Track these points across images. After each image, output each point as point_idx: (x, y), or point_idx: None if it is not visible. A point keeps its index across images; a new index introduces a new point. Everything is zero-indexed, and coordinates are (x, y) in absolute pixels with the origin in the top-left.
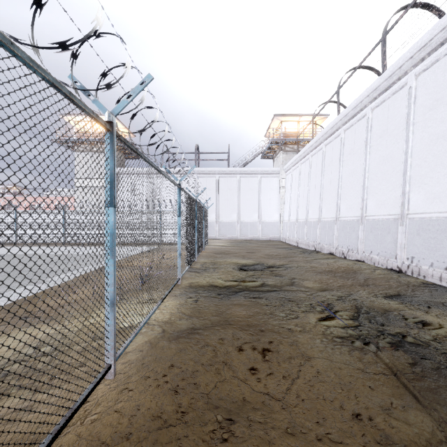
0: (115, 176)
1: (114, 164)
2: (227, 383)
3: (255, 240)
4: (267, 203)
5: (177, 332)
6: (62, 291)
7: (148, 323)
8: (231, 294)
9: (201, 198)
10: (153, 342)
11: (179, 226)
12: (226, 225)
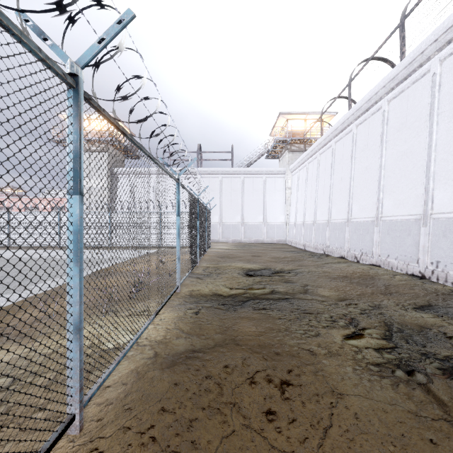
0: (82, 151)
1: (79, 134)
2: (236, 434)
3: (260, 243)
4: (272, 205)
5: (172, 357)
6: (40, 302)
7: (138, 342)
8: (237, 304)
9: (204, 199)
10: (141, 371)
11: (178, 227)
12: (230, 227)
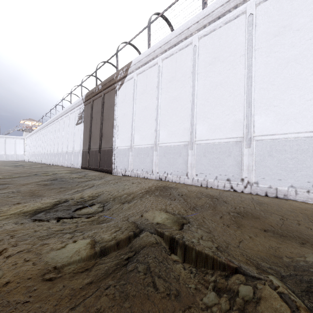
0: None
1: None
2: None
3: (12, 161)
4: (18, 148)
5: None
6: None
7: None
8: None
9: None
10: None
11: None
12: None
